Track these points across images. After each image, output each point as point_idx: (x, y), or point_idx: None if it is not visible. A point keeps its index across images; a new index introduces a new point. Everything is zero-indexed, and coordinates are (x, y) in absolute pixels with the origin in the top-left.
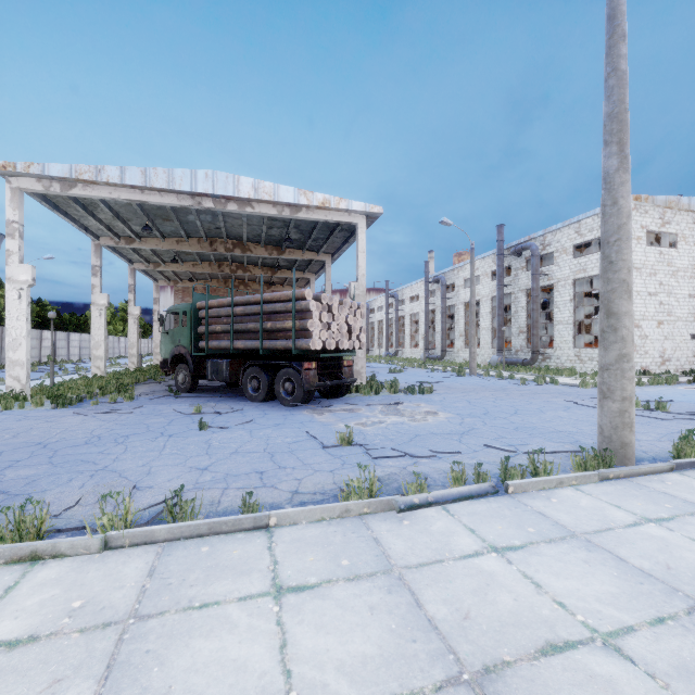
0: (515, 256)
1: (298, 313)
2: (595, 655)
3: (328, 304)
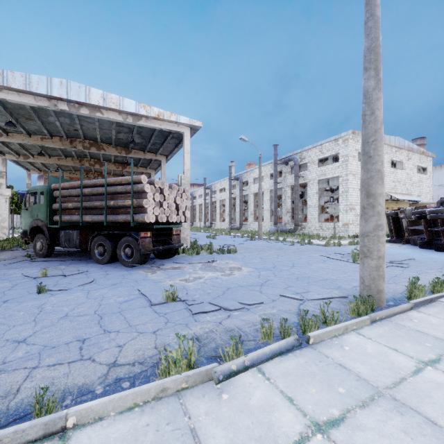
0: (284, 165)
1: (135, 193)
2: None
3: (160, 188)
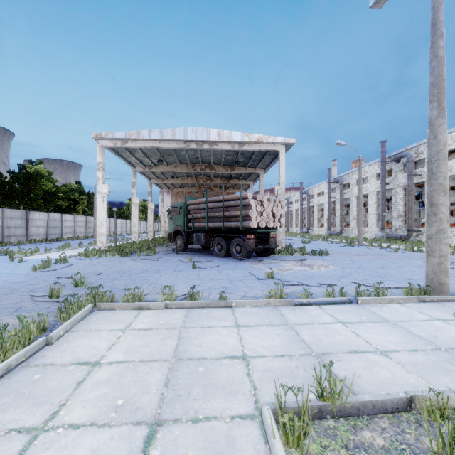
0: (395, 162)
1: (243, 206)
2: (374, 355)
3: (261, 201)
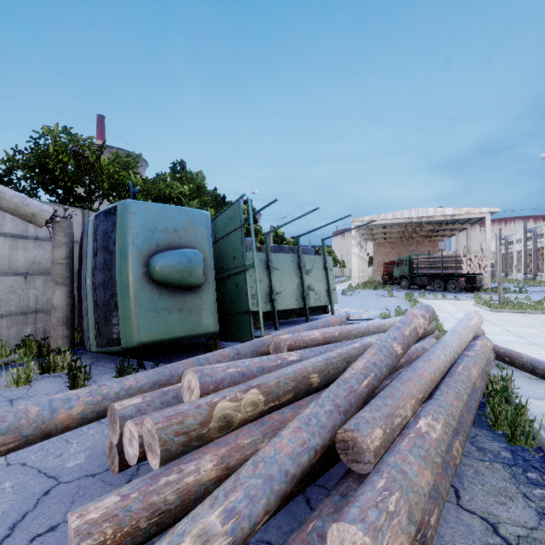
0: None
1: (457, 261)
2: None
3: (469, 258)
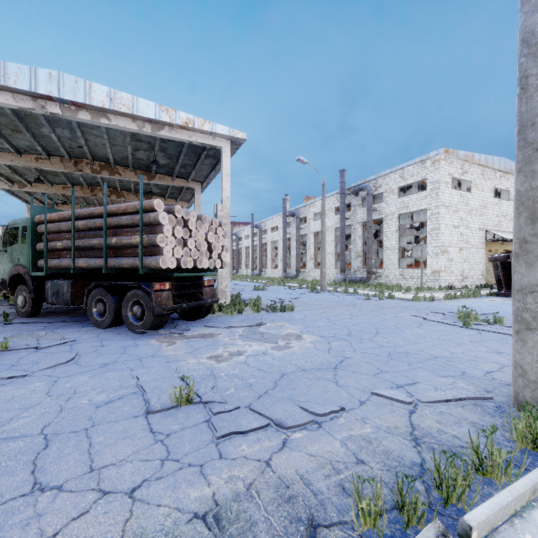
0: (353, 196)
1: (147, 226)
2: None
3: (184, 218)
